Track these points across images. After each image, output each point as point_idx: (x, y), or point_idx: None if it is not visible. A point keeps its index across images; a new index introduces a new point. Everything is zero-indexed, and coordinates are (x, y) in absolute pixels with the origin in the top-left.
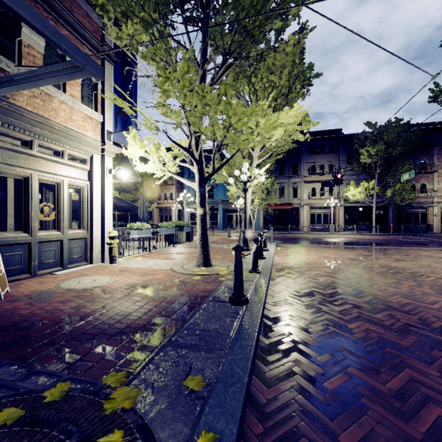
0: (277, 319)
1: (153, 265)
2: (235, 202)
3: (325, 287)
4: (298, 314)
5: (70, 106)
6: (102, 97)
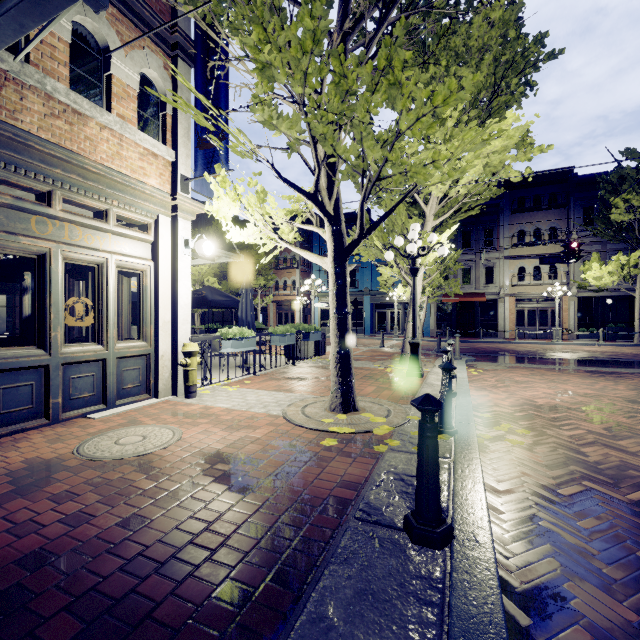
0: (540, 600)
1: (254, 404)
2: (390, 291)
3: (615, 480)
4: (592, 583)
5: (117, 134)
6: (174, 120)
